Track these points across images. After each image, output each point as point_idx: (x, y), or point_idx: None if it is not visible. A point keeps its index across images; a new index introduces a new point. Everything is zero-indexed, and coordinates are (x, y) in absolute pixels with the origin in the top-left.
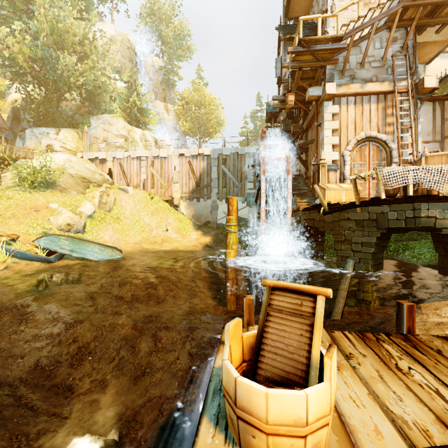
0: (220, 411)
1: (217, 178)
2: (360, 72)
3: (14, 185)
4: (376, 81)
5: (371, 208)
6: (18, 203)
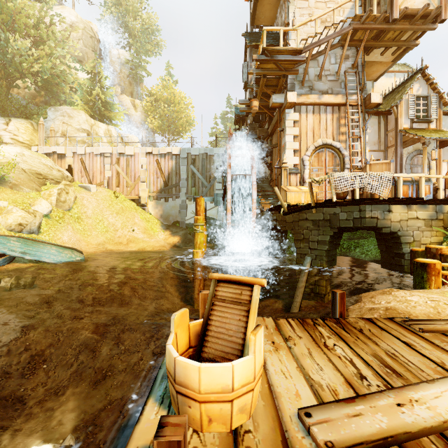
0: (166, 393)
1: (186, 177)
2: (318, 84)
3: None
4: (331, 93)
5: (325, 210)
6: None
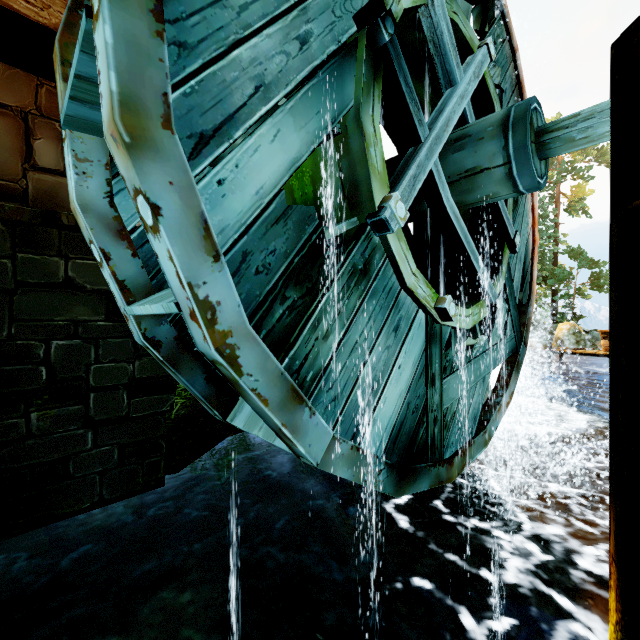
0: None
1: None
2: None
3: None
4: None
5: None
6: None
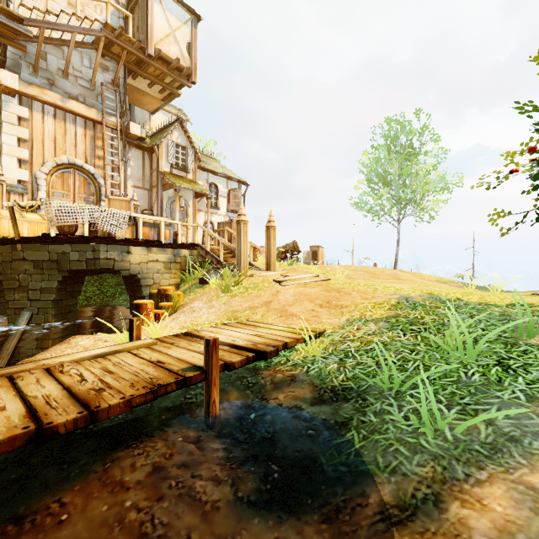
0: None
1: None
2: (64, 82)
3: None
4: (84, 103)
5: (52, 247)
6: None
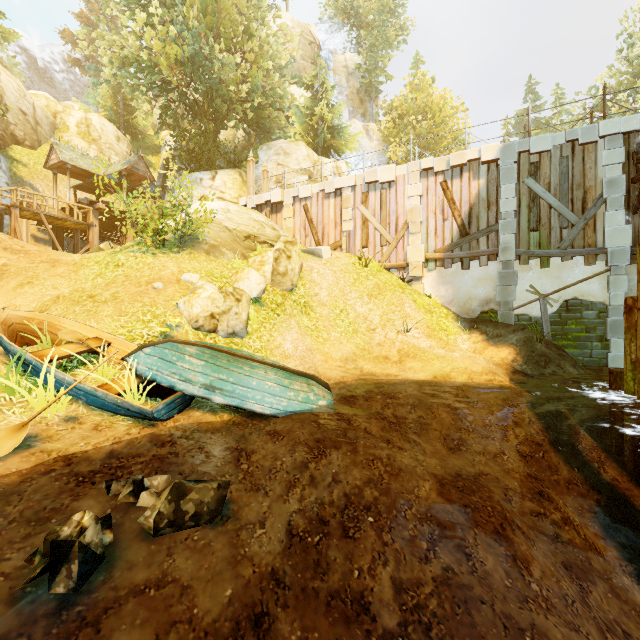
0: None
1: (513, 210)
2: None
3: (132, 244)
4: None
5: None
6: (129, 273)
